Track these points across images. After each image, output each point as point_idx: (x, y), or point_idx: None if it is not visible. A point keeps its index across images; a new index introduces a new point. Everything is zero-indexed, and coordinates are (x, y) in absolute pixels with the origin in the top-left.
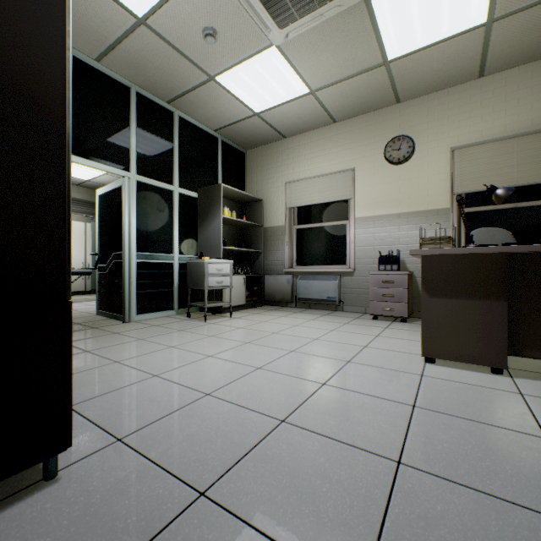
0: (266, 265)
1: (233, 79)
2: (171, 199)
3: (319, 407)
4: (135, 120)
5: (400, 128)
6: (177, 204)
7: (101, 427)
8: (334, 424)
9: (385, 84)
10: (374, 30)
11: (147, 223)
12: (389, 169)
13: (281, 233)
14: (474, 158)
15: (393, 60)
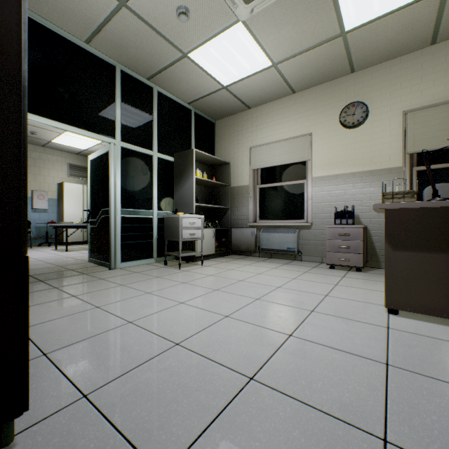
0: (233, 220)
1: (204, 55)
2: (150, 162)
3: (287, 363)
4: (120, 94)
5: (354, 96)
6: (156, 167)
7: (70, 379)
8: (305, 385)
9: (341, 55)
10: (333, 1)
11: (130, 183)
12: (344, 133)
13: (246, 192)
14: (426, 120)
15: (350, 31)
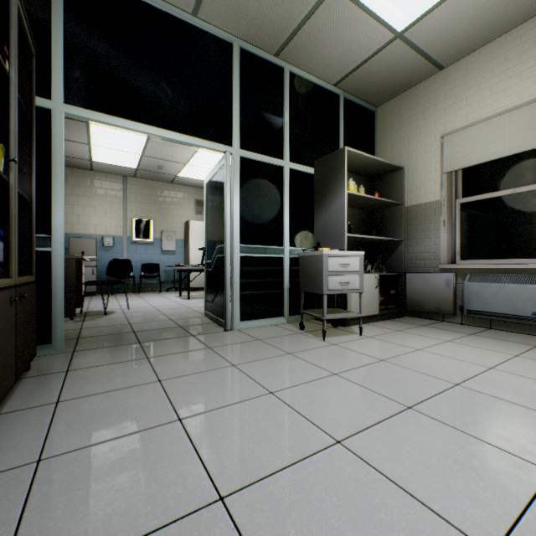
0: (407, 260)
1: None
2: (280, 177)
3: None
4: (238, 82)
5: None
6: (288, 183)
7: None
8: None
9: None
10: None
11: (252, 208)
12: None
13: (433, 212)
14: None
15: None
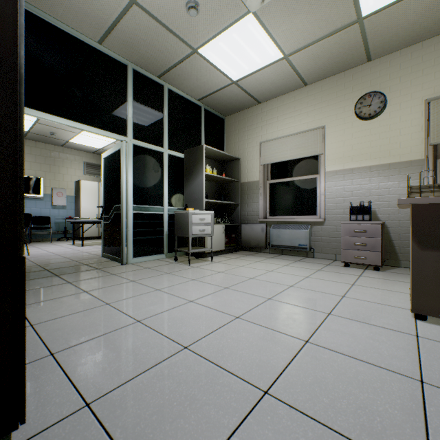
0: (243, 216)
1: (214, 49)
2: (161, 159)
3: (305, 375)
4: (131, 93)
5: (371, 85)
6: (167, 163)
7: (74, 384)
8: (327, 403)
9: (357, 43)
10: None
11: (141, 180)
12: (359, 125)
13: (256, 187)
14: None
15: (367, 16)
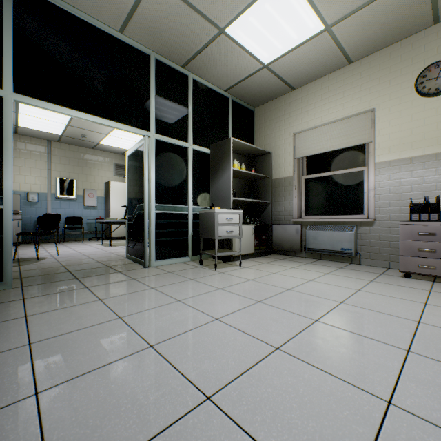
0: (274, 215)
1: (243, 27)
2: (185, 155)
3: None
4: (154, 84)
5: (438, 53)
6: (191, 159)
7: None
8: None
9: None
10: None
11: (165, 177)
12: (421, 103)
13: (289, 184)
14: None
15: None
